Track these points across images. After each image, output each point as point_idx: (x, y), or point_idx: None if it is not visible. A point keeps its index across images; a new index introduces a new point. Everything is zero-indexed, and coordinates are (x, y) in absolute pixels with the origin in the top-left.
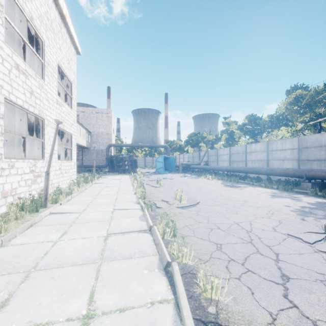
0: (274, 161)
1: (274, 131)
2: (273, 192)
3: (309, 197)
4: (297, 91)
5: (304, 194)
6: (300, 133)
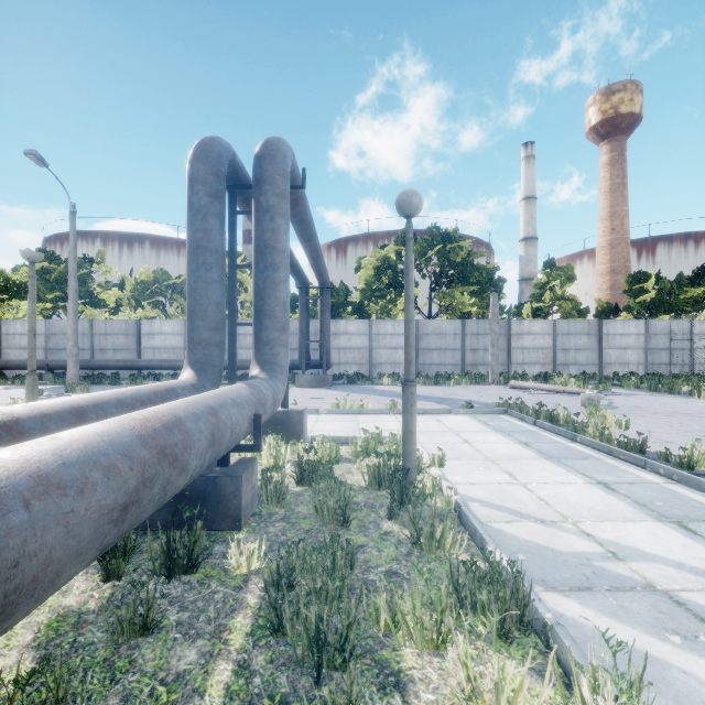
0: (12, 349)
1: (14, 301)
2: (6, 387)
3: (47, 386)
4: (44, 263)
5: (44, 385)
6: (52, 312)
